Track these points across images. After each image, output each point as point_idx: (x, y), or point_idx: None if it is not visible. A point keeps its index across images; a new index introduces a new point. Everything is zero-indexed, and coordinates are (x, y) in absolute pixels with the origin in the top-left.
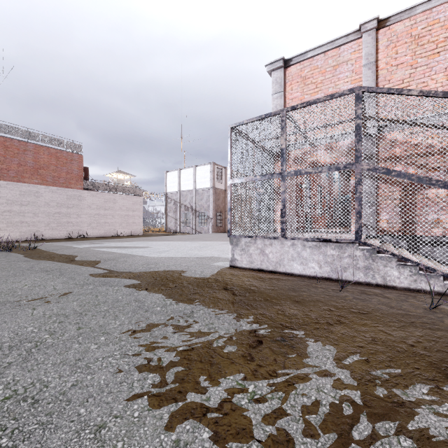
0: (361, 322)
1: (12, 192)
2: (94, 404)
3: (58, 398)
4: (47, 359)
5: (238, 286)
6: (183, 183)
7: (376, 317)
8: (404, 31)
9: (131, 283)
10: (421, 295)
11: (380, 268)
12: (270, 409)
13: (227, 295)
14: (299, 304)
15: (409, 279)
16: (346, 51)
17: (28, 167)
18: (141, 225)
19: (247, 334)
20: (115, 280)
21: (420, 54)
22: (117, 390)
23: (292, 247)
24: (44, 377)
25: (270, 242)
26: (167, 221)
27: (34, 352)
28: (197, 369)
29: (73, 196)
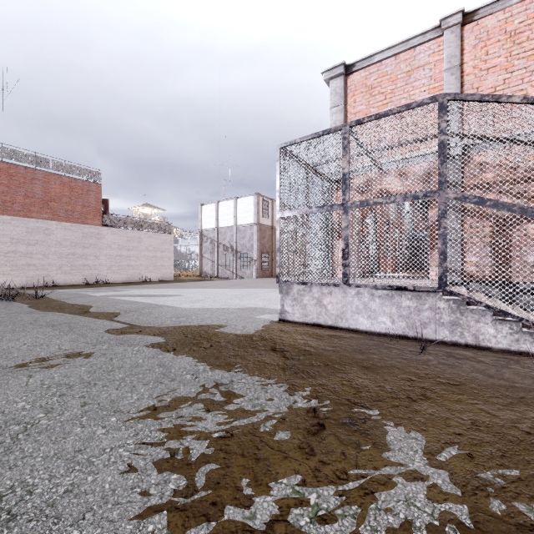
0: (453, 397)
1: (18, 229)
2: (92, 522)
3: (44, 512)
4: (37, 450)
5: (289, 346)
6: (221, 218)
7: (473, 390)
8: (497, 26)
9: (156, 341)
10: (525, 360)
11: (471, 324)
12: (342, 533)
13: (276, 358)
14: (369, 371)
15: (509, 338)
16: (422, 53)
17: (36, 199)
18: (171, 268)
19: (304, 414)
20: (136, 337)
21: (517, 55)
22: (126, 499)
23: (357, 296)
24: (29, 478)
25: (329, 290)
26: (203, 264)
27: (21, 439)
28: (237, 468)
29: (90, 234)
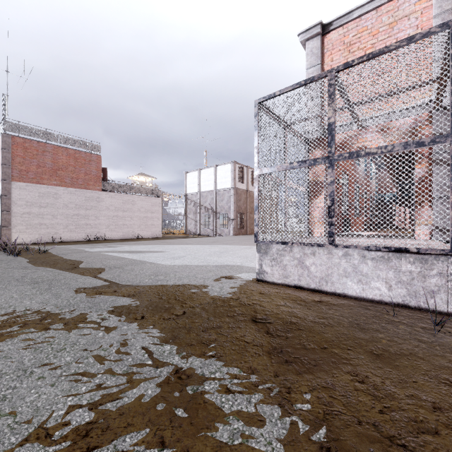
0: None
1: (32, 193)
2: None
3: None
4: None
5: (272, 316)
6: (203, 184)
7: None
8: None
9: (127, 305)
10: None
11: None
12: None
13: (257, 334)
14: (383, 362)
15: None
16: (407, 2)
17: (47, 168)
18: (159, 227)
19: None
20: (109, 299)
21: None
22: None
23: (345, 258)
24: None
25: (312, 251)
26: (187, 223)
27: None
28: None
29: (91, 197)
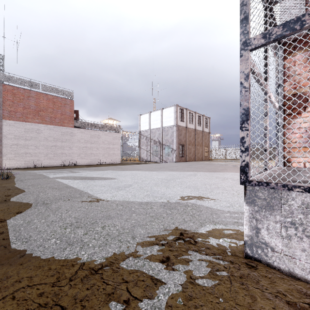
0: None
1: (19, 129)
2: None
3: None
4: None
5: None
6: (152, 123)
7: None
8: None
9: None
10: None
11: None
12: None
13: None
14: None
15: None
16: None
17: (31, 110)
18: (119, 155)
19: None
20: None
21: None
22: None
23: None
24: None
25: None
26: (141, 152)
27: None
28: None
29: (66, 132)
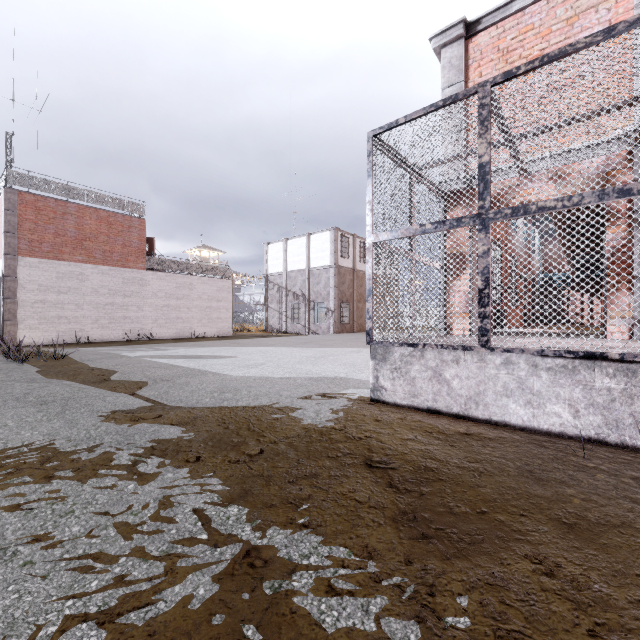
0: None
1: (47, 273)
2: None
3: None
4: None
5: (396, 458)
6: (290, 260)
7: None
8: None
9: (176, 438)
10: None
11: None
12: None
13: (375, 488)
14: (580, 537)
15: None
16: None
17: (68, 238)
18: (229, 321)
19: None
20: (149, 429)
21: None
22: None
23: (506, 368)
24: None
25: (455, 356)
26: (268, 316)
27: None
28: None
29: (131, 279)
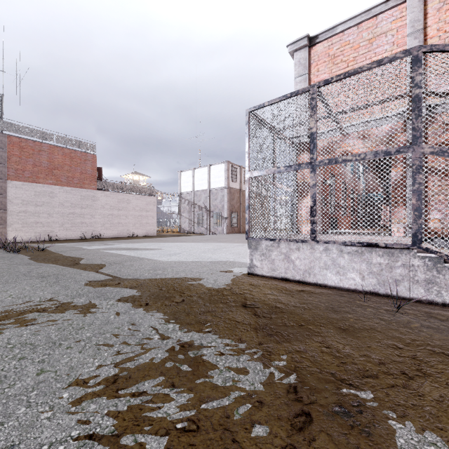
0: None
1: (28, 192)
2: None
3: None
4: None
5: (260, 302)
6: (196, 183)
7: None
8: None
9: (131, 294)
10: None
11: None
12: None
13: (247, 316)
14: (347, 334)
15: None
16: (384, 20)
17: (43, 168)
18: (154, 225)
19: (283, 395)
20: (114, 290)
21: None
22: None
23: (326, 252)
24: None
25: (297, 246)
26: (181, 221)
27: None
28: None
29: (86, 196)
